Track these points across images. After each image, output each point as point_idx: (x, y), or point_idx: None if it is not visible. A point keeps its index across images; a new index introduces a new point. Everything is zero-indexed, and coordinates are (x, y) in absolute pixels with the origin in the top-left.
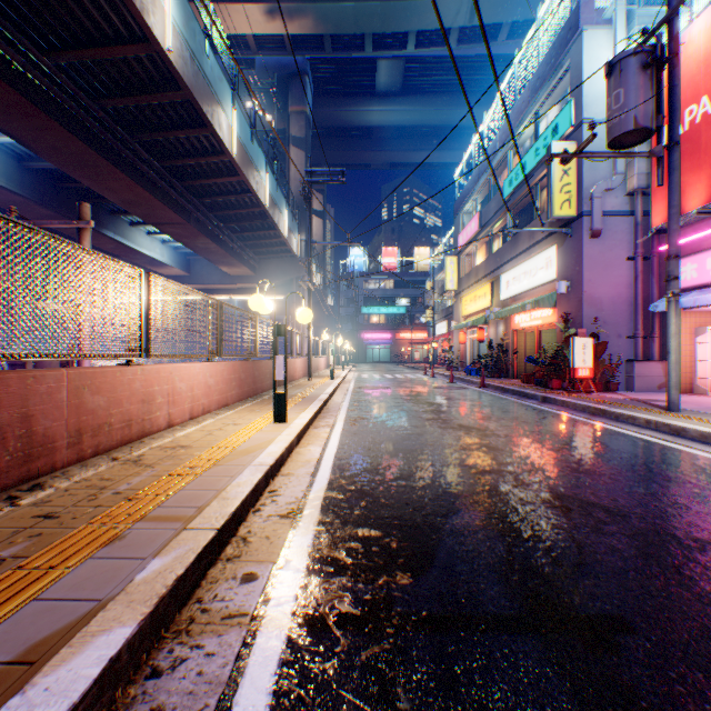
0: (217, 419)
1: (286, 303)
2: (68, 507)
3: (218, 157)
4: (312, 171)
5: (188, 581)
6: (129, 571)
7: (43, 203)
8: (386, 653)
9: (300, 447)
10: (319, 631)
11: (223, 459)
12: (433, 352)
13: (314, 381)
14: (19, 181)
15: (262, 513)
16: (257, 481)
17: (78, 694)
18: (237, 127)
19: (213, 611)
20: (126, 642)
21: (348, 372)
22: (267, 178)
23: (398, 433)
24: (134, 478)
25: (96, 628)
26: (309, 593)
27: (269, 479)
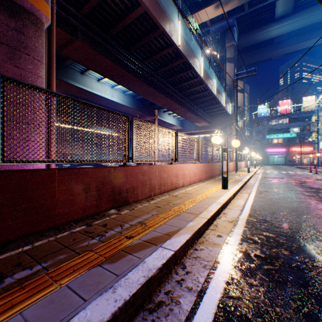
0: (198, 185)
1: (227, 139)
2: (162, 205)
3: (195, 79)
4: (237, 74)
5: (200, 230)
6: (184, 223)
7: (139, 110)
8: (274, 269)
9: (234, 199)
10: (246, 256)
11: (204, 199)
12: (317, 159)
13: (238, 173)
14: (133, 104)
15: (221, 219)
16: (218, 207)
17: (182, 243)
18: (202, 64)
19: (209, 241)
20: (189, 237)
21: (257, 169)
22: (215, 82)
23: (286, 200)
24: (177, 200)
25: (180, 233)
26: (242, 245)
27: (222, 208)
